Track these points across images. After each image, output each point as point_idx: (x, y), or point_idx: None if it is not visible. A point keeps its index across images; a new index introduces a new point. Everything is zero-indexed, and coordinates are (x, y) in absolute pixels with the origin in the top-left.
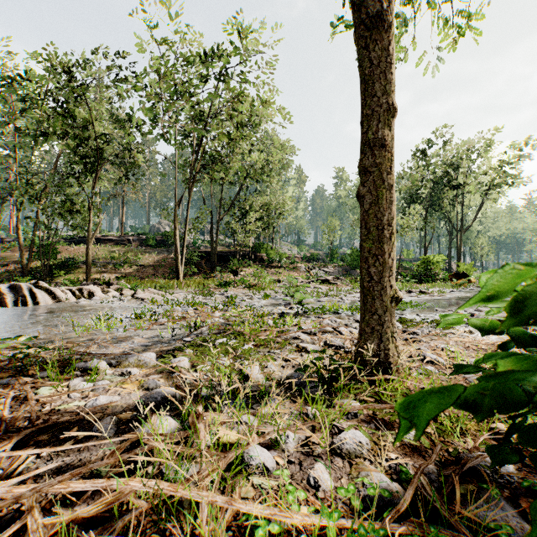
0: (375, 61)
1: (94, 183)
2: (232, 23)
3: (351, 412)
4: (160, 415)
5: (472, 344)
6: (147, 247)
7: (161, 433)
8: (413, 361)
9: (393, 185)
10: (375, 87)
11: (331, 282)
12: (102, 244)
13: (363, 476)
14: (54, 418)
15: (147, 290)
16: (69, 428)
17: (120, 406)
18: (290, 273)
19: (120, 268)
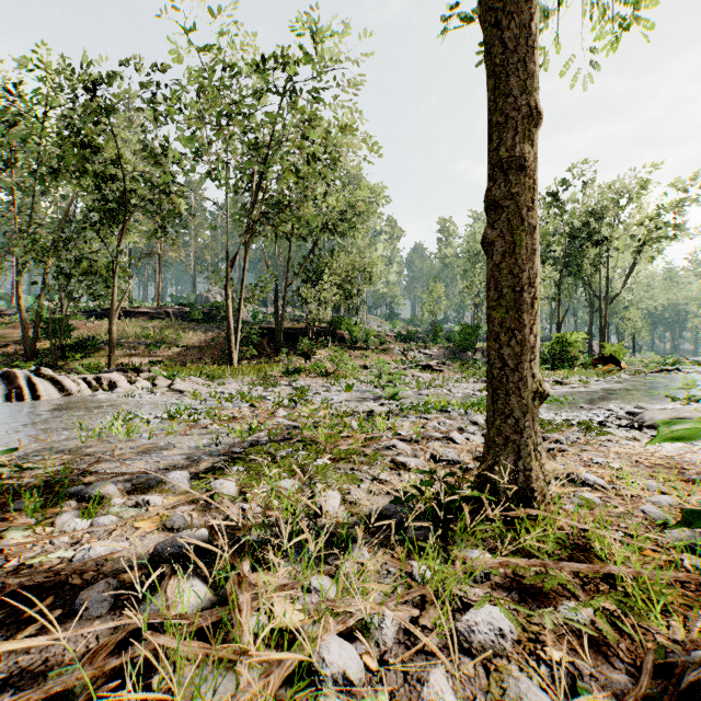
0: (509, 43)
1: (119, 236)
2: (302, 22)
3: (481, 572)
4: (183, 578)
5: (642, 457)
6: (191, 323)
7: (180, 613)
8: (562, 484)
9: (535, 225)
10: (509, 82)
11: (435, 368)
12: (132, 318)
13: (512, 698)
14: (20, 580)
15: (188, 380)
16: (40, 598)
17: (126, 559)
18: (380, 357)
19: (155, 349)
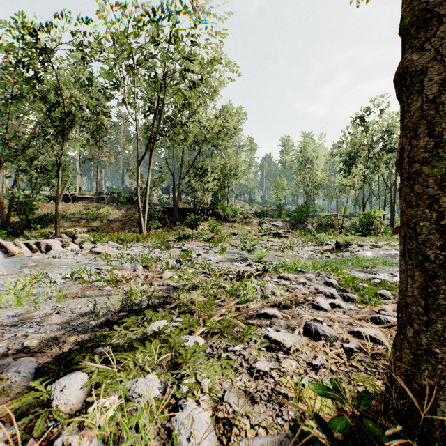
0: None
1: (63, 143)
2: None
3: None
4: None
5: None
6: (118, 204)
7: None
8: None
9: None
10: None
11: (282, 235)
12: (78, 201)
13: None
14: None
15: (107, 244)
16: None
17: None
18: (244, 227)
19: (92, 222)
